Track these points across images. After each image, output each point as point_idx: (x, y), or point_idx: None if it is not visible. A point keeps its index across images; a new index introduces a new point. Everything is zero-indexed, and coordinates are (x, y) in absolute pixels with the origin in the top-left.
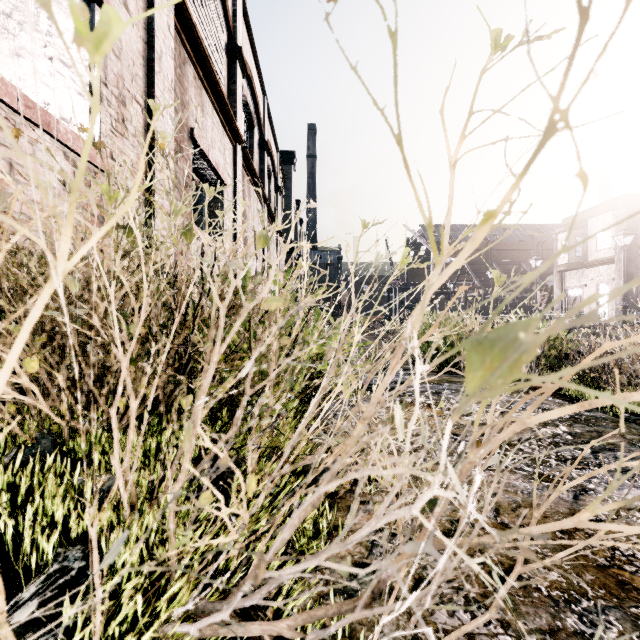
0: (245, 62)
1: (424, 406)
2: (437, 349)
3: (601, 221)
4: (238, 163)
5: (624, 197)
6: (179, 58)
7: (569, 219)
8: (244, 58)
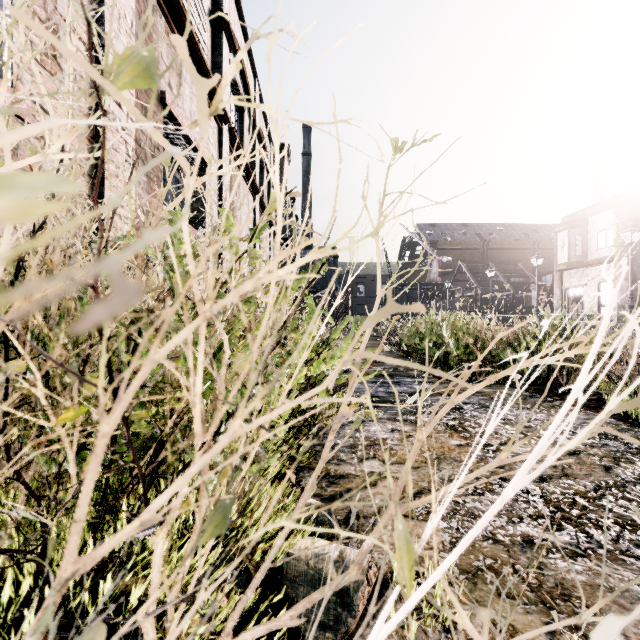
0: (232, 32)
1: (447, 429)
2: (446, 352)
3: (602, 219)
4: (224, 145)
5: (626, 194)
6: (144, 3)
7: (569, 217)
8: (231, 27)
